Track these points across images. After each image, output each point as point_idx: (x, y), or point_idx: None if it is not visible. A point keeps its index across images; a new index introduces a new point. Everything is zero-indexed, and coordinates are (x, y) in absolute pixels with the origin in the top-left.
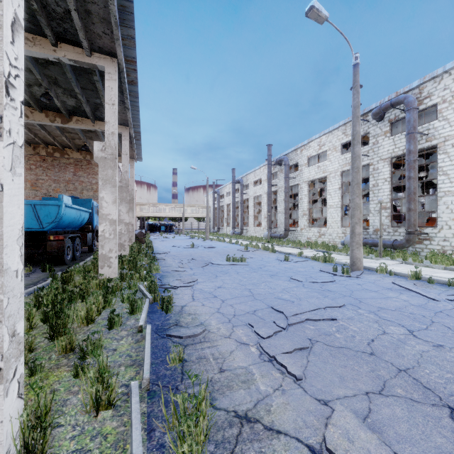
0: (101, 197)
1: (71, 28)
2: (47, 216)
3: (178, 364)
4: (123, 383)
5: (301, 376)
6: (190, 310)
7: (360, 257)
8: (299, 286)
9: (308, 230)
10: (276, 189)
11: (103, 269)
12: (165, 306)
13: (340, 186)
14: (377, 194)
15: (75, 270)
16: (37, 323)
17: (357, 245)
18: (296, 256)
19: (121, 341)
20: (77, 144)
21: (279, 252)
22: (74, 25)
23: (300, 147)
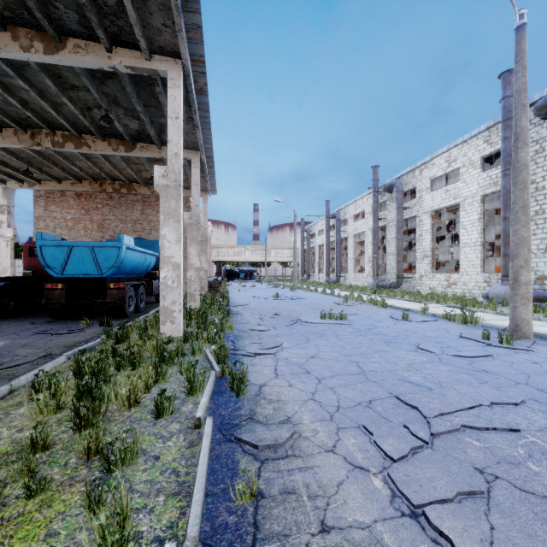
0: (162, 235)
1: (126, 25)
2: (106, 260)
3: (249, 501)
4: (157, 534)
5: None
6: (271, 393)
7: (527, 318)
8: (434, 361)
9: (430, 277)
10: (384, 223)
11: (164, 326)
12: (236, 385)
13: (481, 215)
14: (542, 225)
15: (134, 325)
16: (70, 399)
17: (522, 299)
18: (417, 313)
19: (169, 442)
20: (144, 177)
21: (392, 307)
22: (130, 21)
23: (419, 166)
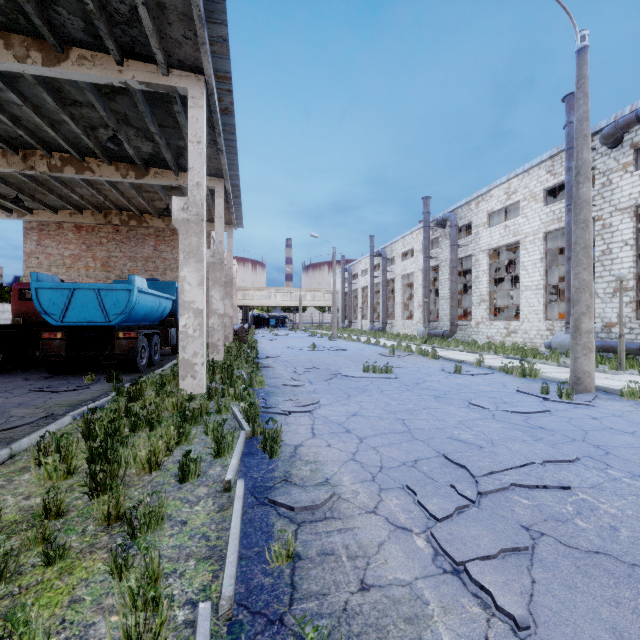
0: (182, 277)
1: (140, 36)
2: (114, 305)
3: (285, 563)
4: (189, 597)
5: (527, 619)
6: (308, 454)
7: (589, 370)
8: (487, 417)
9: (488, 324)
10: (436, 263)
11: (185, 381)
12: (269, 445)
13: (543, 255)
14: (609, 267)
15: (149, 381)
16: (81, 463)
17: (584, 350)
18: (472, 365)
19: (196, 506)
20: (158, 207)
21: (445, 358)
22: (145, 30)
23: (475, 198)
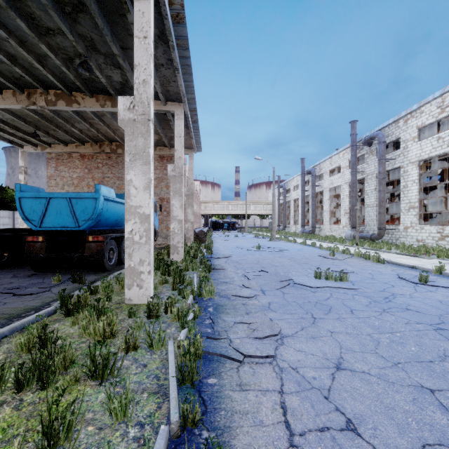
0: (128, 180)
1: None
2: (83, 212)
3: None
4: None
5: None
6: None
7: None
8: None
9: (418, 229)
10: (362, 176)
11: (130, 290)
12: None
13: None
14: None
15: (103, 285)
16: None
17: None
18: (428, 272)
19: None
20: None
21: (390, 262)
22: None
23: (404, 116)
